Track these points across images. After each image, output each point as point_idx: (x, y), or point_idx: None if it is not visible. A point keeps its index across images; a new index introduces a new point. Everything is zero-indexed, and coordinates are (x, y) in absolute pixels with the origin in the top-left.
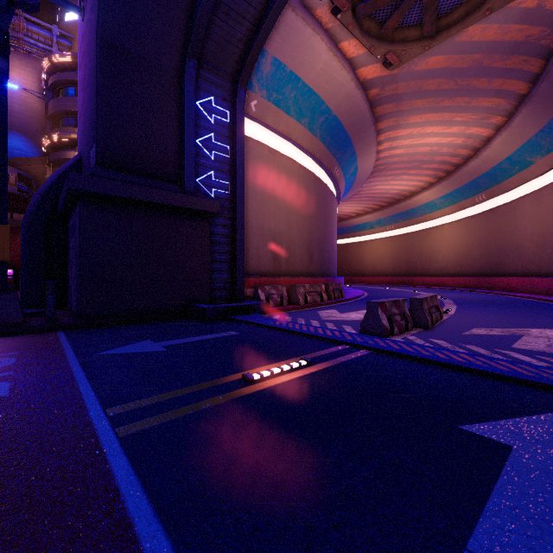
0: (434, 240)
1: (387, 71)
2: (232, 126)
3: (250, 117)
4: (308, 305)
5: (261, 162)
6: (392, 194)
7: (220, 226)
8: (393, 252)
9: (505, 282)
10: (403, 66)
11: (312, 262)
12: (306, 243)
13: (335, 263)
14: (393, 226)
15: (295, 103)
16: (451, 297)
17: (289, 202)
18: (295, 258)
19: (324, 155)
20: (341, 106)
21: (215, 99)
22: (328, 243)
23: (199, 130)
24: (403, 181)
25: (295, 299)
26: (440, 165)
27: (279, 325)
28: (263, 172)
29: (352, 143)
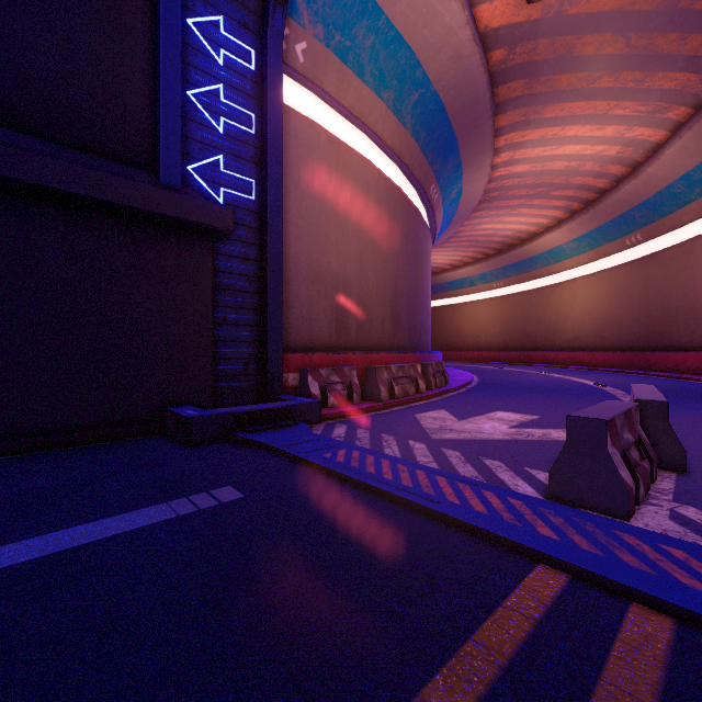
0: (561, 301)
1: (523, 14)
2: (259, 78)
3: (294, 75)
4: (395, 401)
5: (315, 155)
6: (503, 237)
7: (237, 259)
8: (502, 318)
9: (676, 360)
10: (551, 6)
11: (398, 328)
12: (389, 298)
13: (429, 332)
14: (502, 283)
15: (372, 59)
16: (609, 383)
17: (361, 230)
18: (372, 322)
19: (416, 160)
20: (447, 75)
21: (226, 22)
22: (421, 300)
23: (192, 73)
24: (520, 216)
25: (373, 391)
26: (577, 191)
27: (344, 463)
28: (319, 174)
29: (457, 147)
